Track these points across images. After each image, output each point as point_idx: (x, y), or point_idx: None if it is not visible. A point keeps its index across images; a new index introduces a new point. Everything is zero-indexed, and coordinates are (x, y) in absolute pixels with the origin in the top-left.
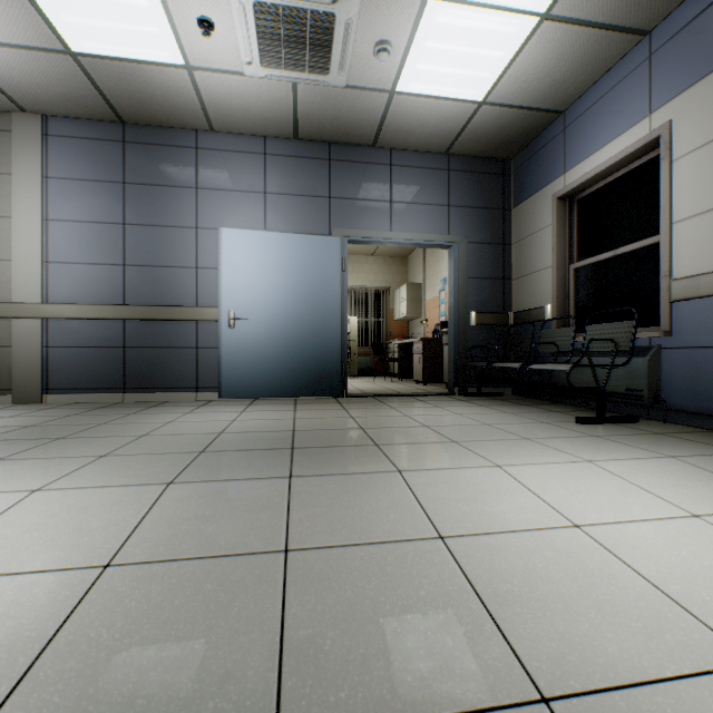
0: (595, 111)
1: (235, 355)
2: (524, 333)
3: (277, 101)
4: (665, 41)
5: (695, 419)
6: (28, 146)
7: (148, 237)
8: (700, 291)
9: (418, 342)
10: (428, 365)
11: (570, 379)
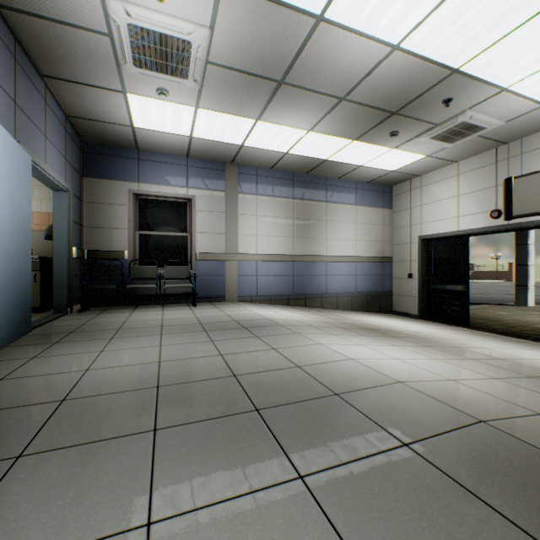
0: (160, 166)
1: None
2: (114, 266)
3: (70, 10)
4: (194, 166)
5: (204, 299)
6: None
7: None
8: (207, 258)
9: None
10: None
11: (152, 291)
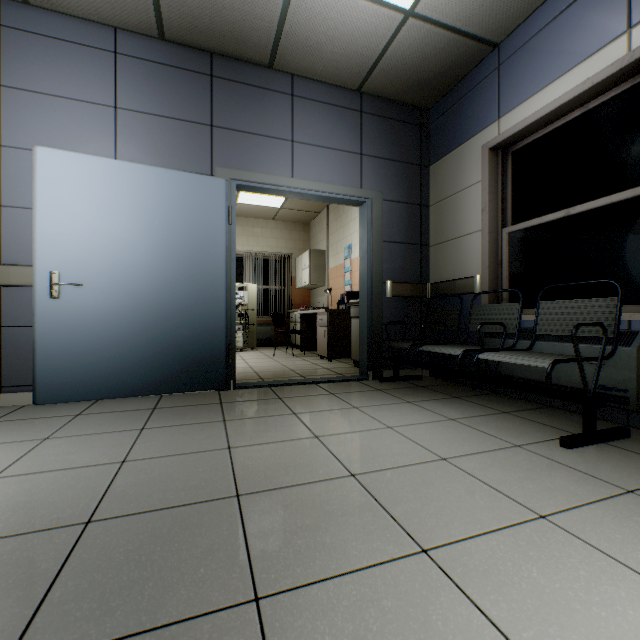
0: (543, 38)
1: (61, 338)
2: (449, 308)
3: None
4: None
5: None
6: None
7: None
8: None
9: (322, 313)
10: (333, 339)
11: (512, 366)
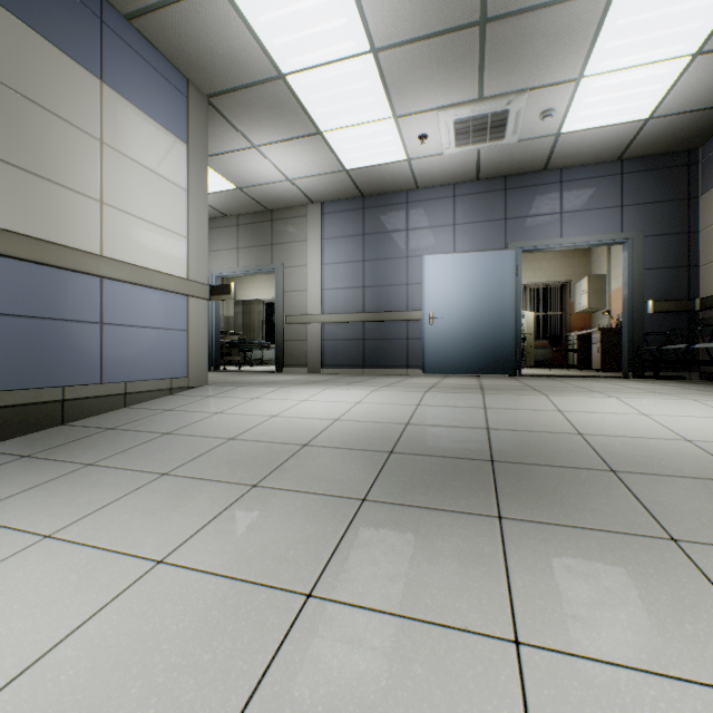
0: None
1: (433, 343)
2: (706, 318)
3: (465, 162)
4: None
5: None
6: (314, 223)
7: (377, 268)
8: None
9: (596, 332)
10: (606, 354)
11: None
